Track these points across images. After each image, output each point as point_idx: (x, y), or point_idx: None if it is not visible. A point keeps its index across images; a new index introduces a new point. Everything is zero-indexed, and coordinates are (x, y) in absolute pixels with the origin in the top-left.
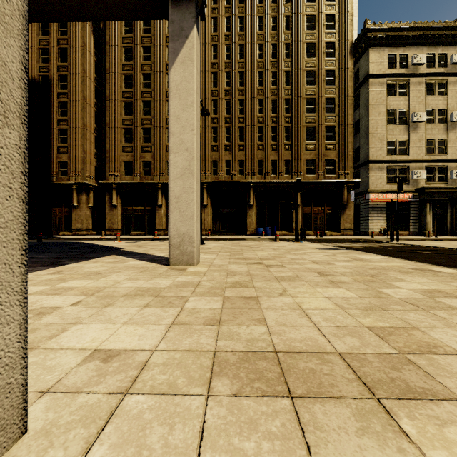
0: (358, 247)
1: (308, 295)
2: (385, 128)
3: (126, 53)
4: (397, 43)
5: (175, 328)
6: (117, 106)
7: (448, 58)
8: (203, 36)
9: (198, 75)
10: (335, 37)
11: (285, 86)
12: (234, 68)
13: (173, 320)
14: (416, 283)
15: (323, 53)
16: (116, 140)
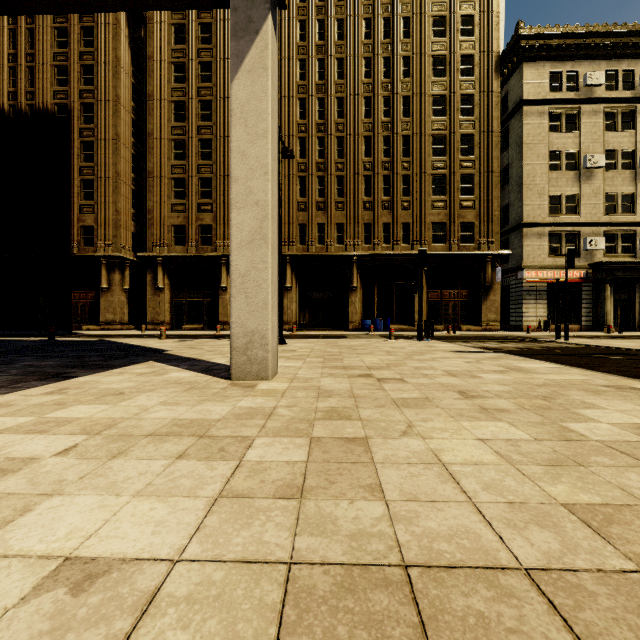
0: (511, 349)
1: (450, 436)
2: (546, 178)
3: (177, 72)
4: (563, 56)
5: (222, 506)
6: (164, 147)
7: (636, 77)
8: (285, 47)
9: (275, 91)
10: (474, 47)
11: (402, 117)
12: (330, 92)
13: (221, 487)
14: (618, 411)
15: (456, 70)
16: (162, 195)
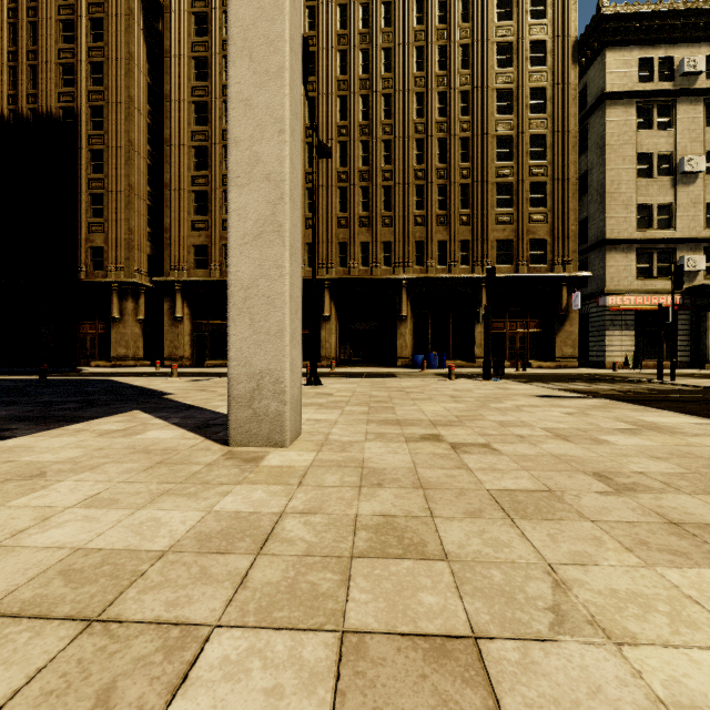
0: (610, 392)
1: (673, 631)
2: (634, 185)
3: (198, 69)
4: (654, 39)
5: None
6: (183, 156)
7: None
8: (323, 37)
9: (298, 17)
10: (546, 32)
11: (460, 116)
12: (375, 88)
13: None
14: None
15: (525, 59)
16: (181, 211)
